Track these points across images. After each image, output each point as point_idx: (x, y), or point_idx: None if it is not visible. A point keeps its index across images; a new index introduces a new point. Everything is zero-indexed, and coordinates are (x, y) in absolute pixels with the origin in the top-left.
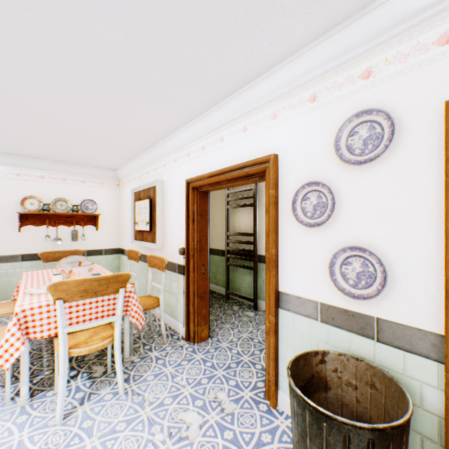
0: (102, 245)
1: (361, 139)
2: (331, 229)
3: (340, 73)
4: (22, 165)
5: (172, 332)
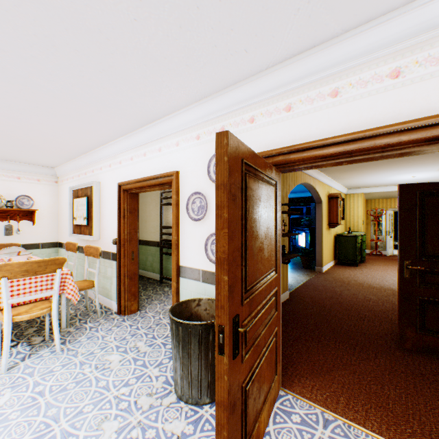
0: (39, 239)
1: None
2: (207, 222)
3: (211, 125)
4: None
5: (107, 309)
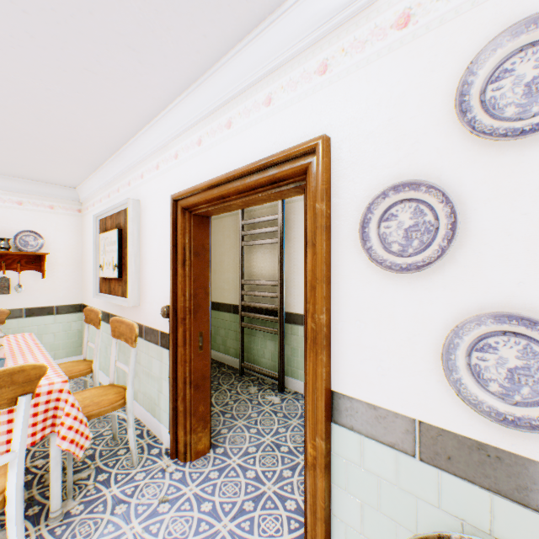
0: (53, 299)
1: (521, 83)
2: (445, 277)
3: None
4: None
5: (152, 441)
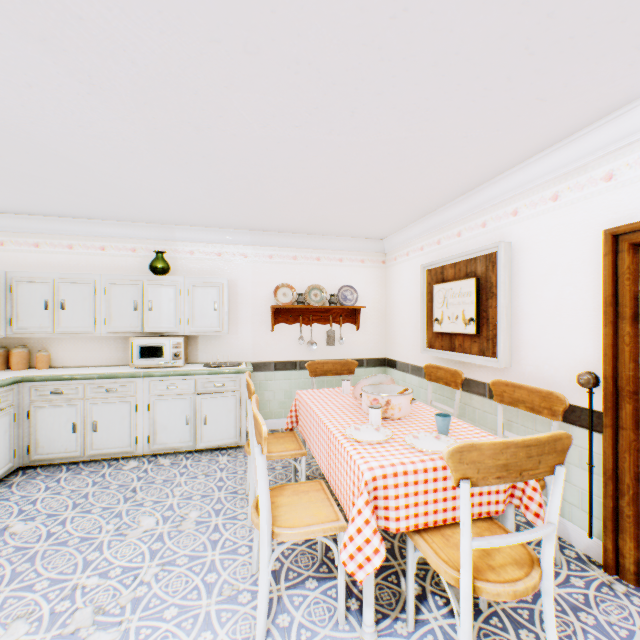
0: (363, 352)
1: None
2: None
3: None
4: (275, 243)
5: None
